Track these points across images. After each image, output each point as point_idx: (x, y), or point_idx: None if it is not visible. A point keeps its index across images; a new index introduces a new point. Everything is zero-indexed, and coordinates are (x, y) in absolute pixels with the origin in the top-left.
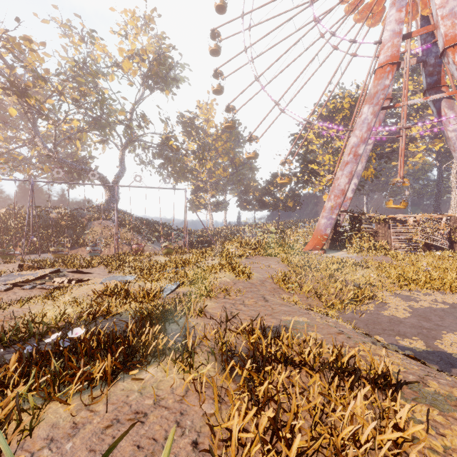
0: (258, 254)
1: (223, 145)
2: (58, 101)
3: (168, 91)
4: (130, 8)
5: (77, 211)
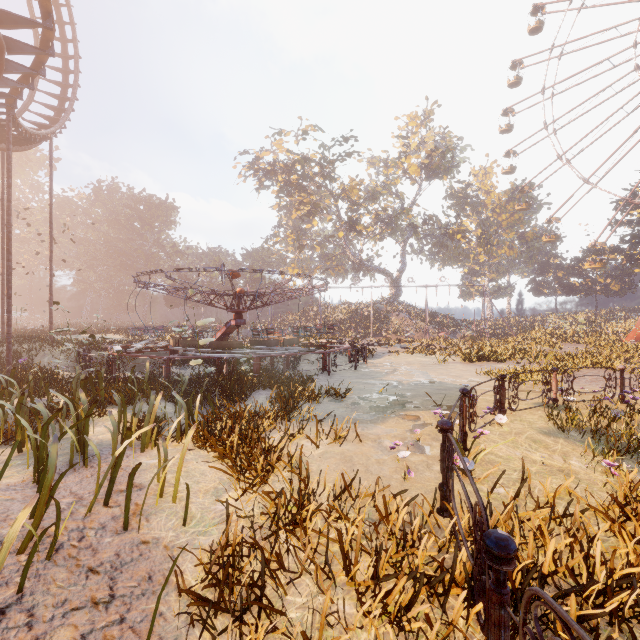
0: (564, 341)
1: (509, 218)
2: (347, 209)
3: (445, 176)
4: (412, 112)
5: (375, 305)
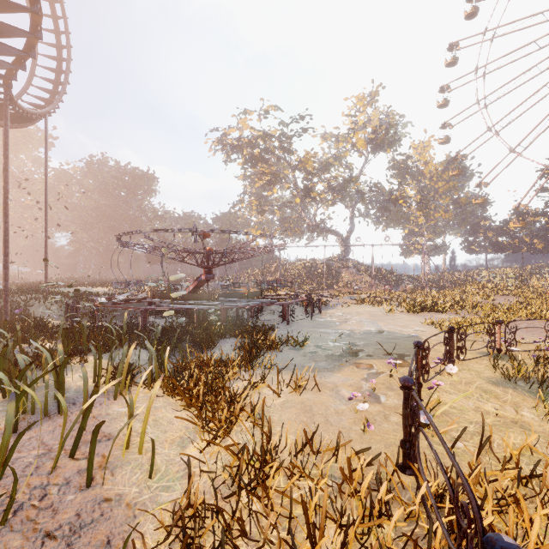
0: (496, 294)
1: (445, 185)
2: (303, 179)
3: (388, 149)
4: (359, 93)
5: (327, 262)
